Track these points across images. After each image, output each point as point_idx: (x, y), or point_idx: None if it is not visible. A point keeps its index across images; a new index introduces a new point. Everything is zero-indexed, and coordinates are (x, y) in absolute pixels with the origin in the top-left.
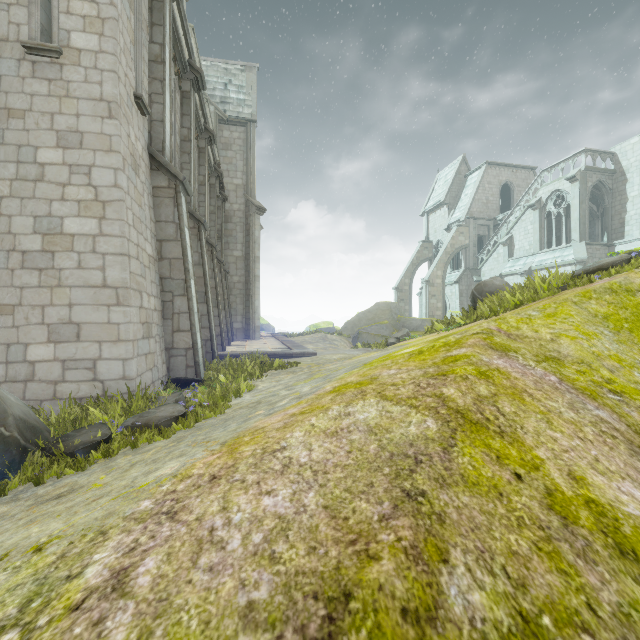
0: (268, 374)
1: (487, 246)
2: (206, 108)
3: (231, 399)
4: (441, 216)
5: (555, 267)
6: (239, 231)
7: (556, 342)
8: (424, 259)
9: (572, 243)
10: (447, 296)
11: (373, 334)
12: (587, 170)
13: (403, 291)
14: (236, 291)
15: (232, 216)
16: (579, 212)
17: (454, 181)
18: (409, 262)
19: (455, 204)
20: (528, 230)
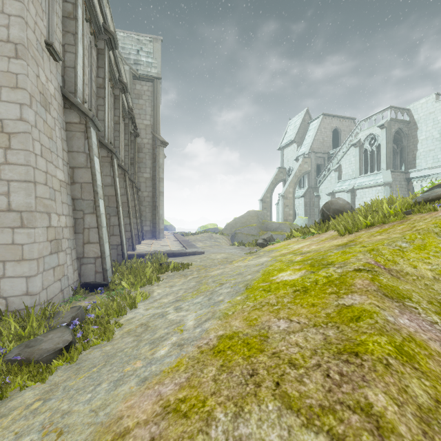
0: (164, 276)
1: (323, 172)
2: (121, 65)
3: (126, 312)
4: (292, 150)
5: (370, 187)
6: (148, 159)
7: (440, 282)
8: (280, 180)
9: (382, 171)
10: (296, 206)
11: (245, 234)
12: (391, 120)
13: (266, 202)
14: (146, 203)
15: (143, 148)
16: (386, 149)
17: (301, 126)
18: (270, 182)
19: (301, 142)
20: (351, 161)
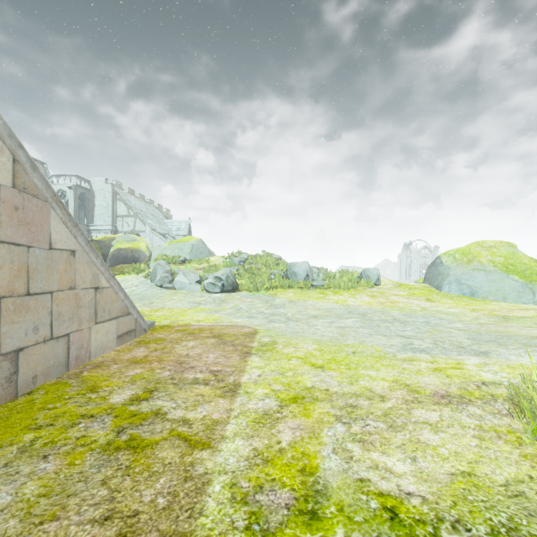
0: None
1: None
2: None
3: None
4: None
5: None
6: None
7: None
8: None
9: None
10: None
11: None
12: (78, 186)
13: None
14: None
15: None
16: (74, 206)
17: None
18: None
19: None
20: None
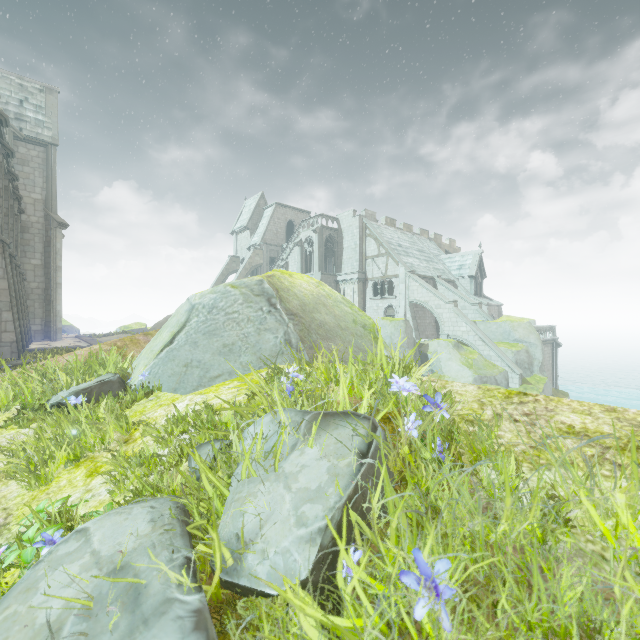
0: None
1: (274, 266)
2: None
3: None
4: (246, 237)
5: None
6: (38, 241)
7: None
8: (233, 271)
9: (315, 272)
10: None
11: None
12: (323, 227)
13: None
14: (35, 296)
15: (30, 227)
16: (318, 253)
17: (255, 211)
18: (220, 272)
19: (255, 230)
20: (296, 259)
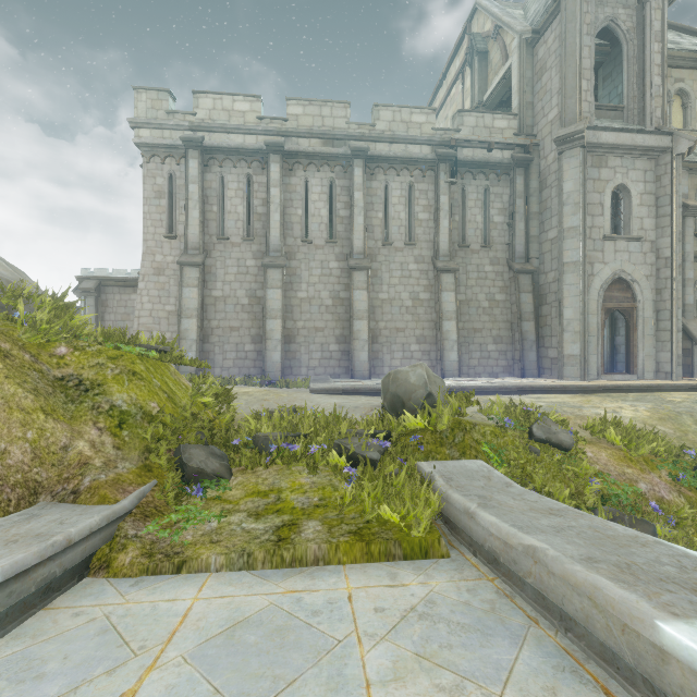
0: None
1: None
2: (376, 115)
3: None
4: None
5: None
6: (554, 195)
7: None
8: None
9: None
10: None
11: None
12: None
13: None
14: (551, 297)
15: (546, 177)
16: None
17: None
18: None
19: None
20: None
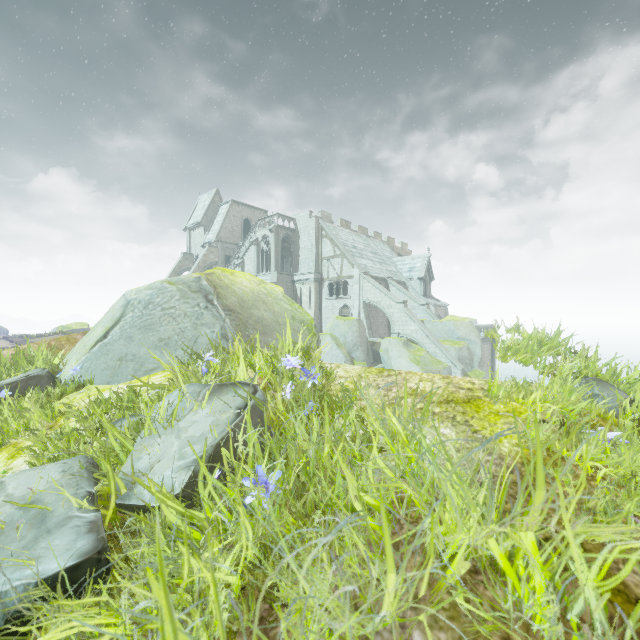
0: None
1: (230, 265)
2: None
3: None
4: (200, 234)
5: None
6: None
7: None
8: (186, 268)
9: (271, 272)
10: None
11: None
12: (279, 227)
13: None
14: None
15: None
16: (275, 253)
17: (210, 208)
18: (172, 270)
19: (210, 227)
20: (252, 258)
